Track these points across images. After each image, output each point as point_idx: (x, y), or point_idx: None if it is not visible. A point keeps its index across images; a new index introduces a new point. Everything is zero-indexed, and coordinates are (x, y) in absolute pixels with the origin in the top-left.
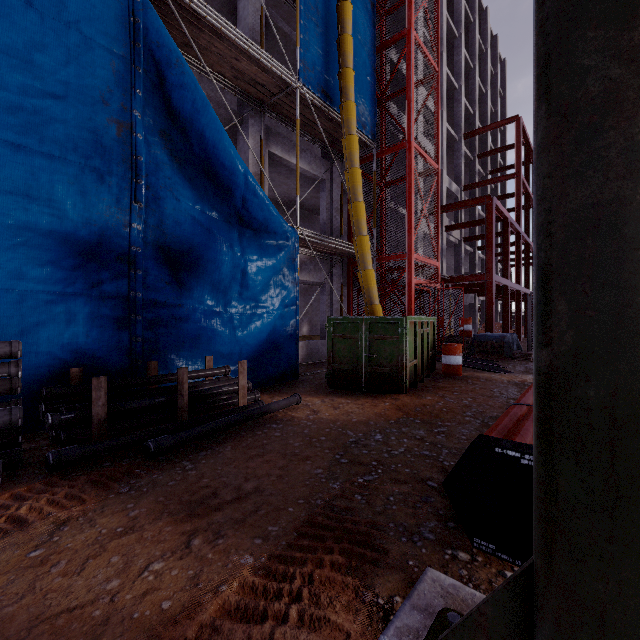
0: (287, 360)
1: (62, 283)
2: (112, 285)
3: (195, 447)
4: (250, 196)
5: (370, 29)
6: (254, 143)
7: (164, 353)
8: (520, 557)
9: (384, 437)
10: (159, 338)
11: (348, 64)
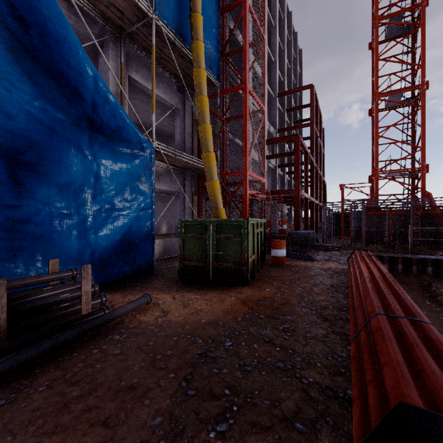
0: (143, 258)
1: None
2: None
3: None
4: (102, 101)
5: None
6: (114, 65)
7: None
8: None
9: (234, 343)
10: None
11: (198, 9)
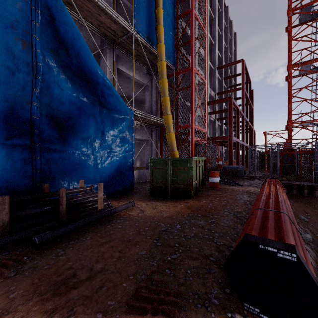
0: (127, 181)
1: None
2: (19, 138)
3: (67, 238)
4: (106, 90)
5: (172, 7)
6: (110, 63)
7: (54, 179)
8: None
9: (181, 226)
10: (50, 170)
11: (160, 23)
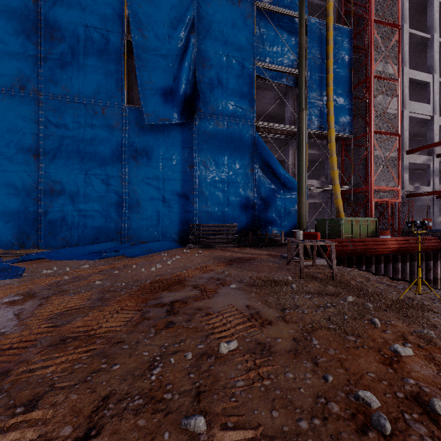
0: None
1: (240, 211)
2: (250, 211)
3: (269, 248)
4: (286, 180)
5: (348, 83)
6: (291, 152)
7: (261, 229)
8: (318, 256)
9: None
10: (260, 224)
11: (330, 113)
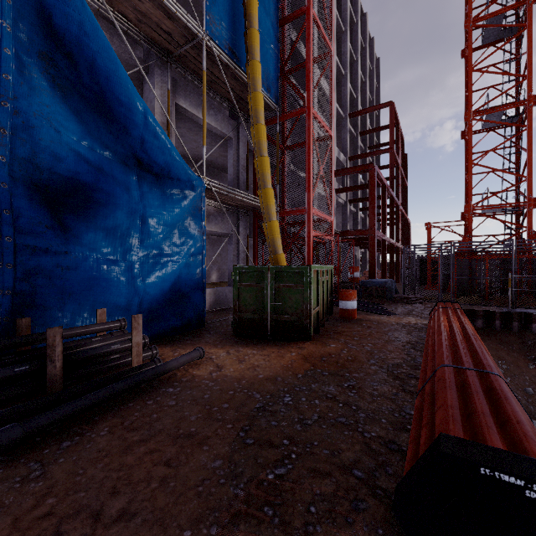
0: (193, 309)
1: None
2: None
3: (59, 433)
4: (150, 138)
5: (274, 1)
6: (160, 93)
7: (43, 307)
8: None
9: (294, 398)
10: (36, 290)
11: (254, 25)
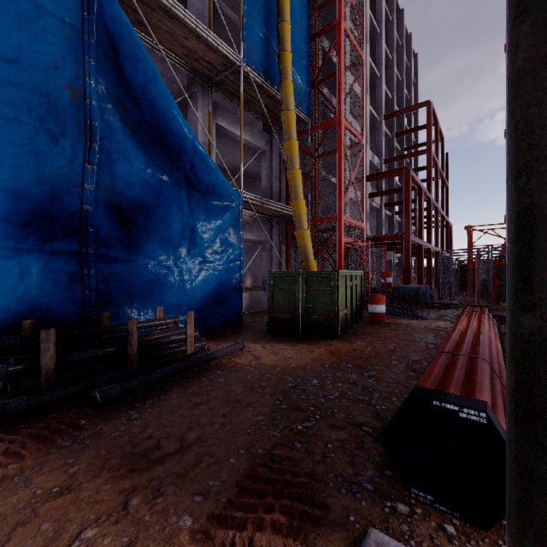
0: (232, 310)
1: (14, 239)
2: (65, 241)
3: (142, 395)
4: (198, 161)
5: (305, 19)
6: (202, 115)
7: (117, 305)
8: (458, 509)
9: (320, 382)
10: (112, 291)
11: (286, 47)
